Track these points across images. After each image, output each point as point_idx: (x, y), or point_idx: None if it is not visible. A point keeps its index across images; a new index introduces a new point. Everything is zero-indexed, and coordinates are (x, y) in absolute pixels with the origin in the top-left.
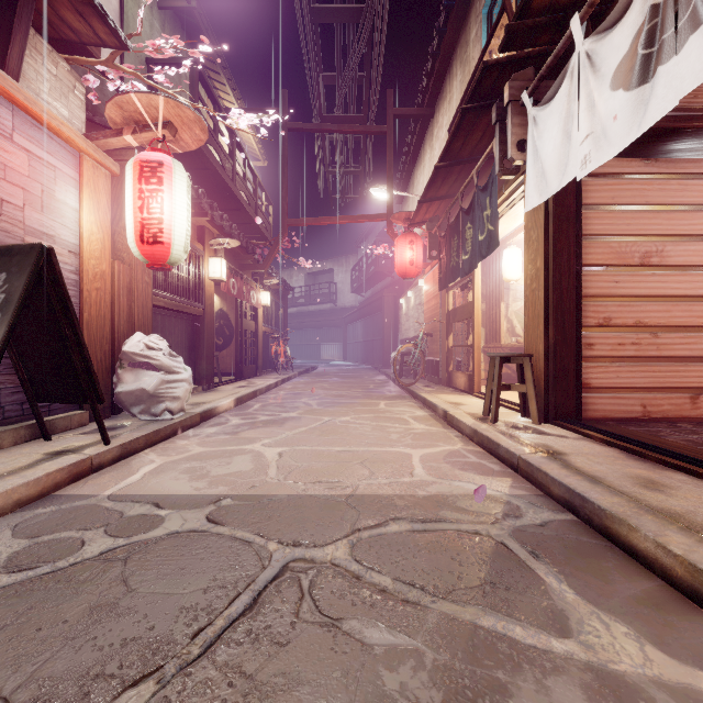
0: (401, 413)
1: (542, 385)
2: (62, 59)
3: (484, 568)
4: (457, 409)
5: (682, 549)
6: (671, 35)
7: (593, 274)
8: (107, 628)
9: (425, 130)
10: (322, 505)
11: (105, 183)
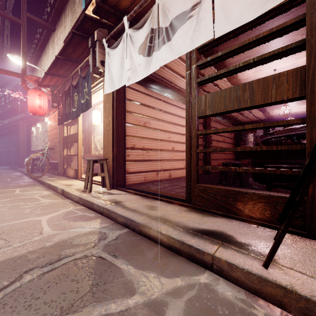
0: (33, 195)
1: (111, 172)
2: None
3: (92, 277)
4: (70, 188)
5: (165, 231)
6: (157, 42)
7: (129, 127)
8: None
9: (49, 36)
10: None
11: None
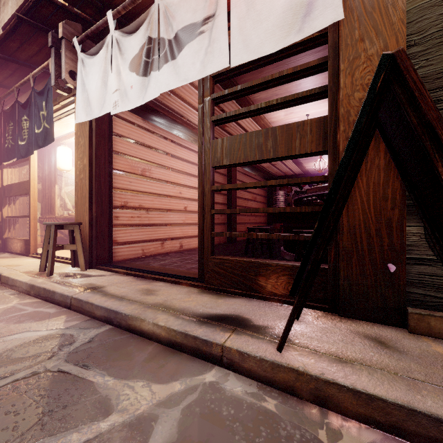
0: None
1: (88, 243)
2: None
3: (43, 402)
4: (13, 270)
5: (164, 322)
6: (157, 59)
7: (119, 175)
8: None
9: None
10: None
11: None
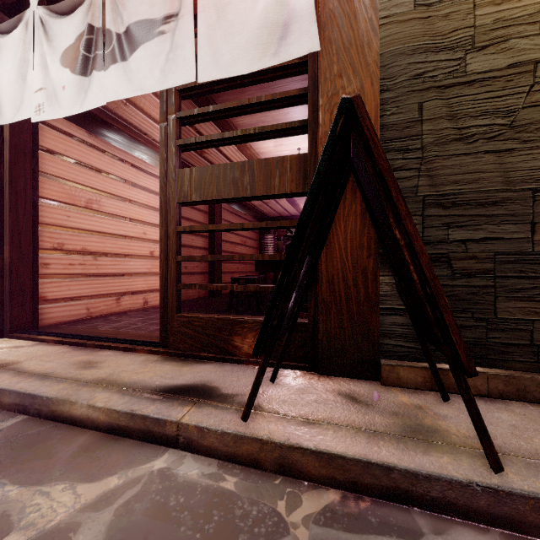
0: None
1: None
2: None
3: None
4: None
5: (104, 402)
6: (102, 56)
7: (49, 206)
8: None
9: None
10: None
11: None
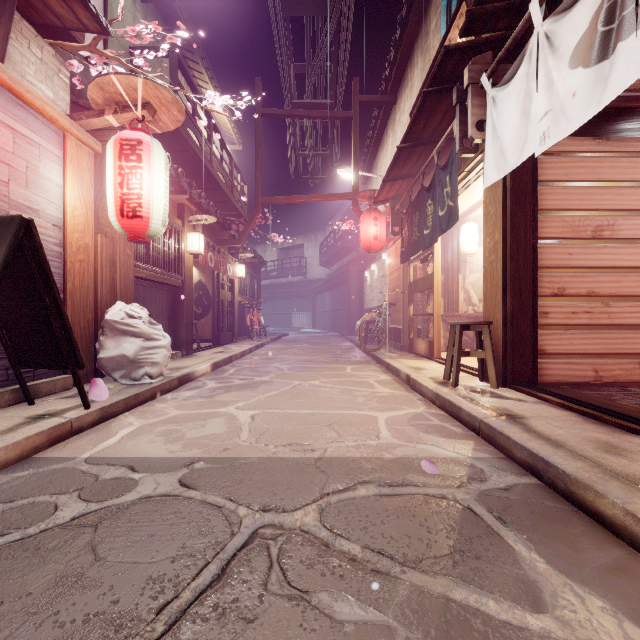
0: (366, 377)
1: (500, 351)
2: (47, 44)
3: (453, 535)
4: (419, 373)
5: None
6: (632, 11)
7: (548, 246)
8: (70, 602)
9: (388, 115)
10: (292, 469)
11: (89, 162)
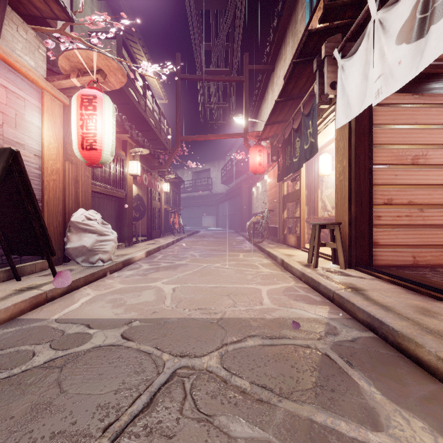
0: (253, 261)
1: (346, 243)
2: (30, 28)
3: (315, 374)
4: (290, 258)
5: None
6: (441, 3)
7: (380, 170)
8: (41, 423)
9: (268, 79)
10: (201, 326)
11: (59, 111)
